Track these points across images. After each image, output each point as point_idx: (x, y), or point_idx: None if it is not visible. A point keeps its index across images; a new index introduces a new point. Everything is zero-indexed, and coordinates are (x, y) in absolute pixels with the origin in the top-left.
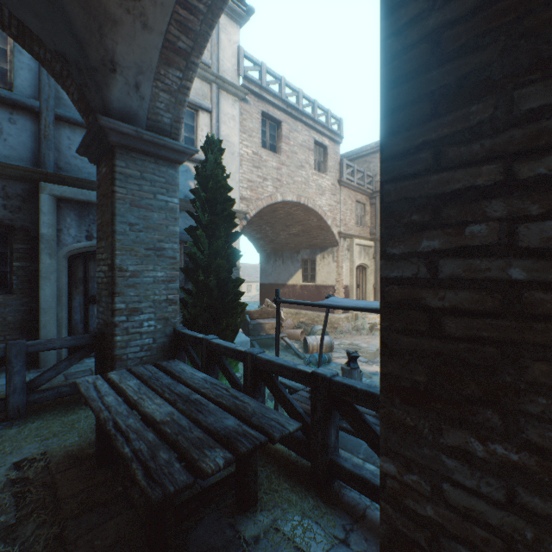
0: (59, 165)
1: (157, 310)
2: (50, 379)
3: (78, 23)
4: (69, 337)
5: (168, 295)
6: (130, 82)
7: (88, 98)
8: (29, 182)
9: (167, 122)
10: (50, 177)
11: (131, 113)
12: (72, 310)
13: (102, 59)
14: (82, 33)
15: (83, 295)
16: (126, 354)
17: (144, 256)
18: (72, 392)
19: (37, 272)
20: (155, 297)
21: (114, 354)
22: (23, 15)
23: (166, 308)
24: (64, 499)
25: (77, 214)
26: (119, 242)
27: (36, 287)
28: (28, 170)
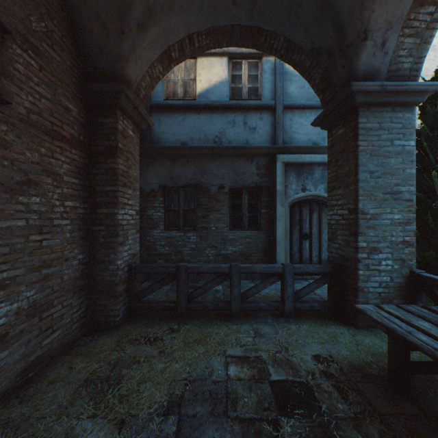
0: (284, 140)
1: (393, 250)
2: (305, 295)
3: (344, 11)
4: (317, 265)
5: (403, 237)
6: (377, 43)
7: (330, 76)
8: (269, 156)
9: (406, 67)
10: (280, 150)
11: (373, 72)
12: (292, 243)
13: (356, 34)
14: (345, 18)
15: (298, 233)
16: (366, 287)
17: (381, 200)
18: (319, 307)
19: (273, 216)
20: (391, 239)
21: (356, 286)
22: (293, 35)
23: (401, 249)
24: (385, 415)
25: (295, 173)
26: (360, 189)
27: (272, 226)
28: (270, 148)
